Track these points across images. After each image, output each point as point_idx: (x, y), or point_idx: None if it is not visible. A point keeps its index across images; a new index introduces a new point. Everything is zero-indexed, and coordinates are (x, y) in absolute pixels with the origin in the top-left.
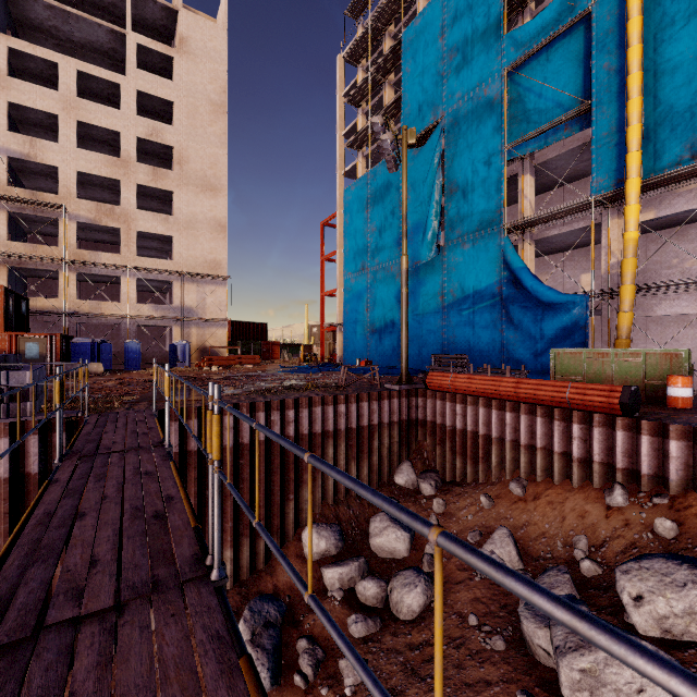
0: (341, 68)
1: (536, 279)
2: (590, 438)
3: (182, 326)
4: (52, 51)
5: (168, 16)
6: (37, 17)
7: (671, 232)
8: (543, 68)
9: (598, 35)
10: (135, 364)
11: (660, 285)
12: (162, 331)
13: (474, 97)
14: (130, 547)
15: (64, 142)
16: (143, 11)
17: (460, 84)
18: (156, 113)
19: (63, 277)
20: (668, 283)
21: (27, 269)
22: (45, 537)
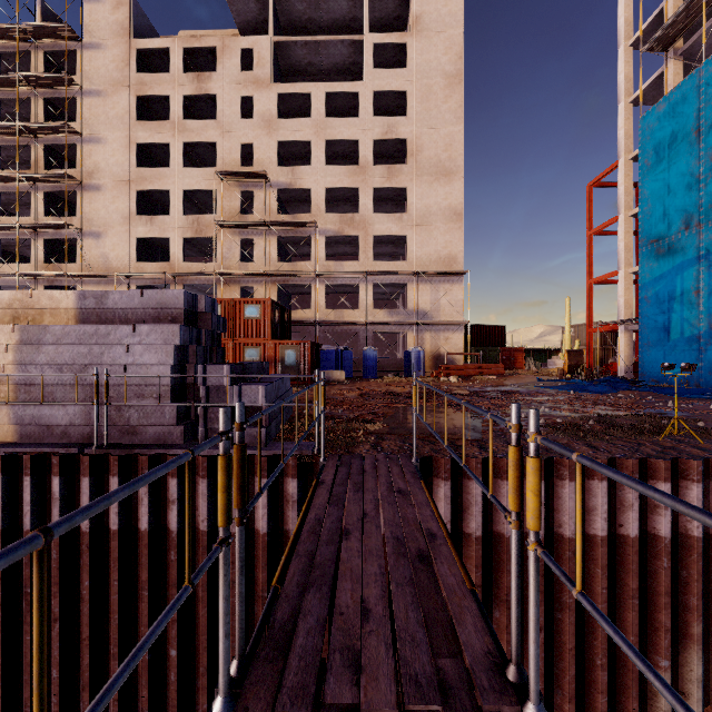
0: None
1: None
2: None
3: (415, 331)
4: (307, 83)
5: (401, 4)
6: (297, 61)
7: None
8: None
9: None
10: (372, 372)
11: None
12: (394, 338)
13: None
14: None
15: (315, 163)
16: (378, 11)
17: None
18: (390, 113)
19: (314, 288)
20: None
21: (291, 286)
22: None
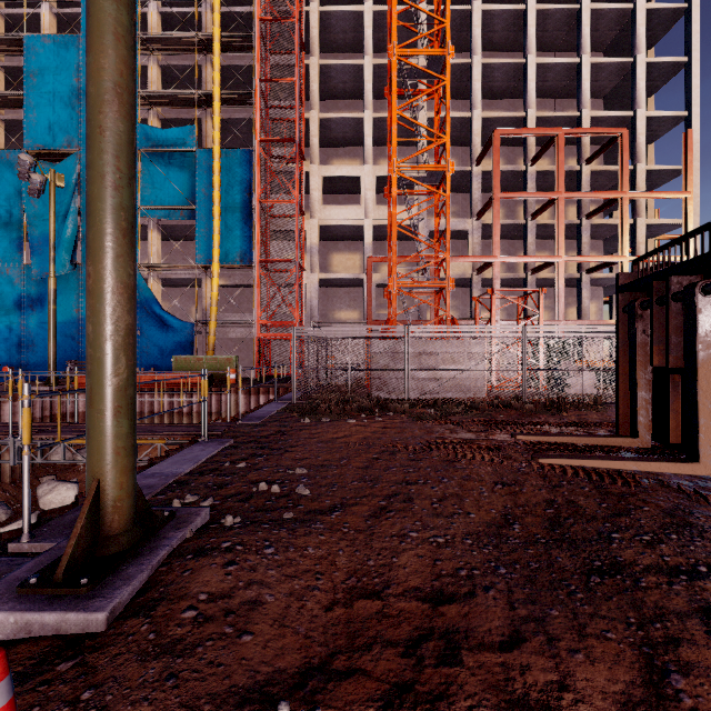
0: None
1: (163, 308)
2: (192, 401)
3: None
4: None
5: None
6: None
7: (238, 290)
8: (168, 165)
9: (200, 170)
10: None
11: (228, 323)
12: None
13: None
14: None
15: None
16: None
17: None
18: None
19: None
20: (231, 322)
21: None
22: None
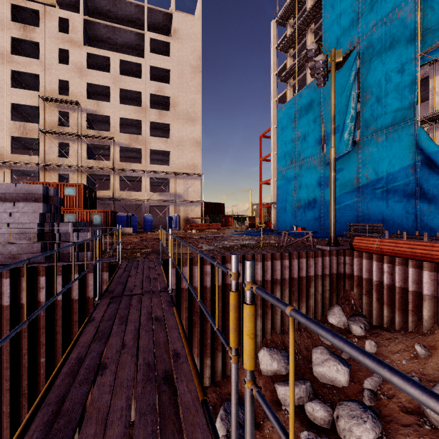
0: (274, 29)
1: None
2: None
3: (175, 205)
4: (107, 51)
5: (167, 19)
6: (100, 34)
7: None
8: None
9: None
10: (149, 228)
11: None
12: (164, 209)
13: (387, 21)
14: (140, 434)
15: (113, 101)
16: (153, 19)
17: (373, 14)
18: (160, 79)
19: (113, 178)
20: None
21: (96, 175)
22: (68, 397)
